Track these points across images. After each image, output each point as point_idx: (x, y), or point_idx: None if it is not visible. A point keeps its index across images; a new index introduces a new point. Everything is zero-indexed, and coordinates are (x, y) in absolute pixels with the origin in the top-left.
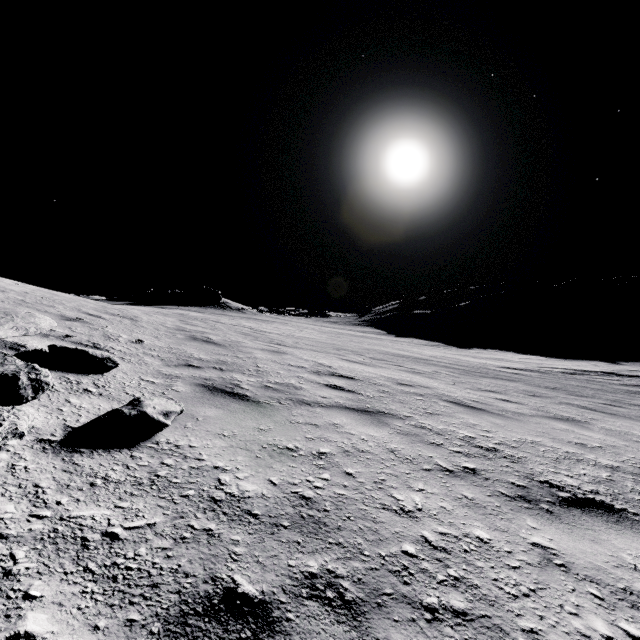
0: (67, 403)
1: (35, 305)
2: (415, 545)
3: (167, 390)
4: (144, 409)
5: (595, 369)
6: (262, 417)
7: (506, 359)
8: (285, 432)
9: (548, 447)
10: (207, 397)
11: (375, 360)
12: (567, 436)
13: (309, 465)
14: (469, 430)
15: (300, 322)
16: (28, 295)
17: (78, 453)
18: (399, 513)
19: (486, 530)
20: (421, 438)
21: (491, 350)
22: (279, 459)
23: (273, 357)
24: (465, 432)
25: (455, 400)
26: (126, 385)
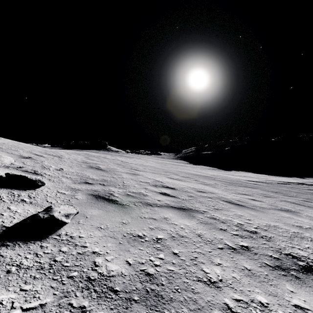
0: (8, 209)
1: (7, 150)
2: (222, 312)
3: (71, 198)
4: (53, 213)
5: (293, 181)
6: (124, 214)
7: (249, 176)
8: (137, 224)
9: (283, 229)
10: (94, 202)
11: (184, 177)
12: (291, 221)
13: (151, 248)
14: (239, 219)
15: (146, 157)
16: (4, 144)
17: (5, 246)
18: (208, 284)
19: (264, 295)
20: (214, 226)
21: (241, 171)
22: (133, 244)
23: (132, 177)
24: (237, 221)
25: (228, 200)
26: (48, 196)
